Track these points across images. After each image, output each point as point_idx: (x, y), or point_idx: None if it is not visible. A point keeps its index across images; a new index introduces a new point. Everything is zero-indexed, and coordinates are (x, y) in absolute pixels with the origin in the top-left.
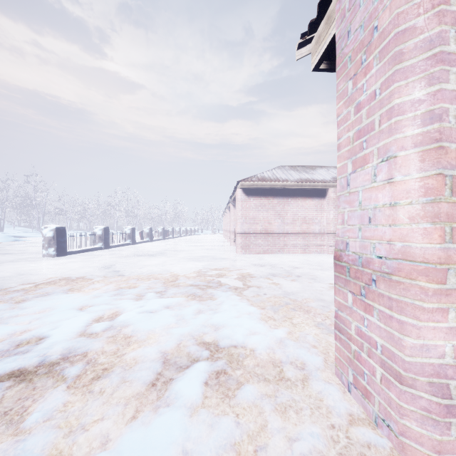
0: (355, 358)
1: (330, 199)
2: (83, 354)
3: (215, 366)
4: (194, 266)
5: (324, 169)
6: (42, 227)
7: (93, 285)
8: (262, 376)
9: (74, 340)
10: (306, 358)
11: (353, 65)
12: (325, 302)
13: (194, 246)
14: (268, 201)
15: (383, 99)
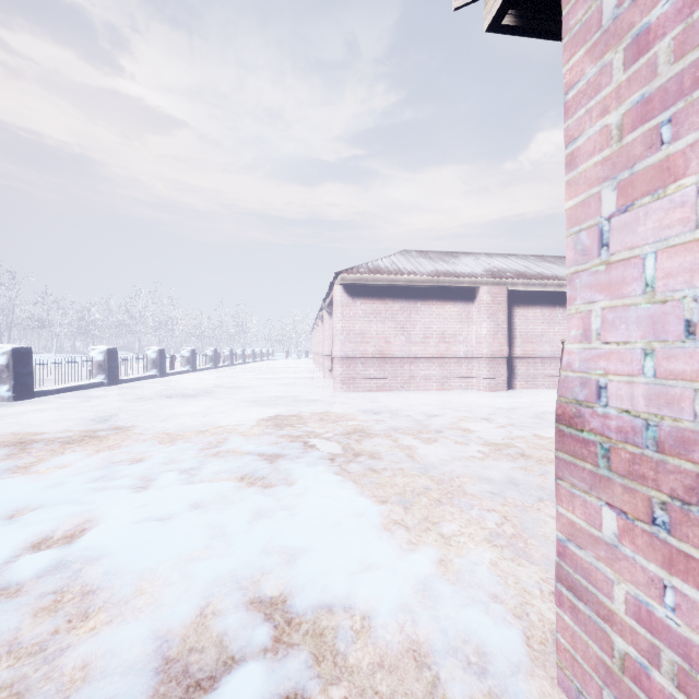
0: (626, 675)
1: (482, 304)
2: None
3: (281, 679)
4: (261, 416)
5: (471, 257)
6: None
7: (60, 458)
8: None
9: None
10: (485, 638)
11: None
12: (494, 483)
13: (265, 380)
14: (385, 306)
15: None
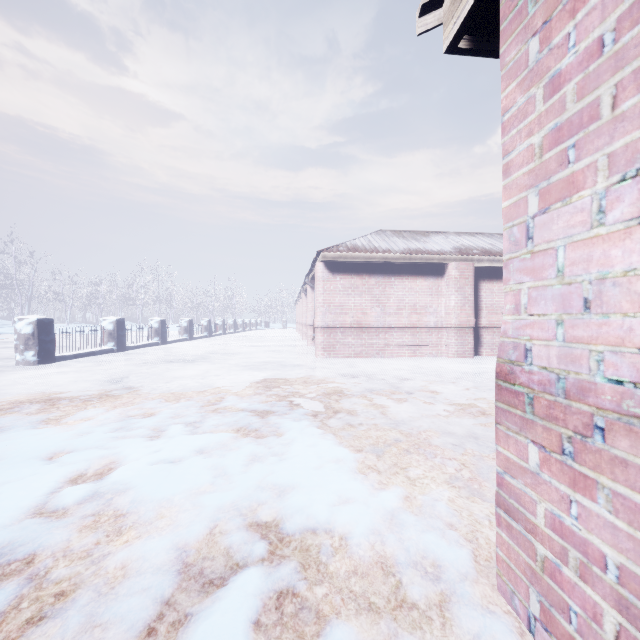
0: (545, 573)
1: (450, 279)
2: (25, 559)
3: (276, 580)
4: (252, 378)
5: (441, 235)
6: (15, 319)
7: (84, 412)
8: (364, 599)
9: (17, 526)
10: (440, 554)
11: (540, 5)
12: (456, 437)
13: (254, 347)
14: (362, 281)
15: (625, 48)
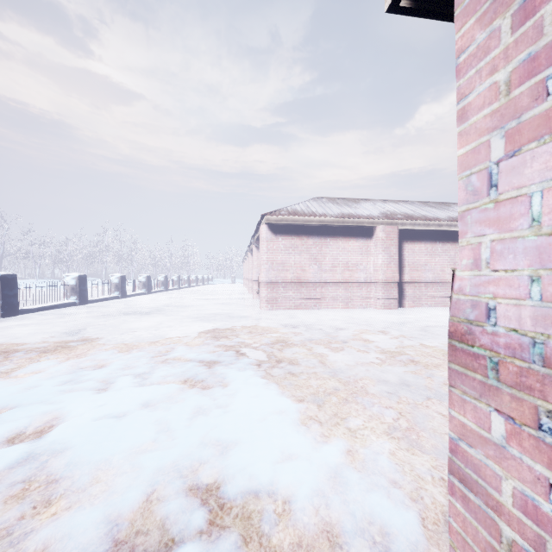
0: None
1: (378, 240)
2: None
3: None
4: (202, 329)
5: (370, 202)
6: None
7: (36, 365)
8: None
9: None
10: (387, 520)
11: None
12: (390, 384)
13: (206, 300)
14: (301, 241)
15: None
